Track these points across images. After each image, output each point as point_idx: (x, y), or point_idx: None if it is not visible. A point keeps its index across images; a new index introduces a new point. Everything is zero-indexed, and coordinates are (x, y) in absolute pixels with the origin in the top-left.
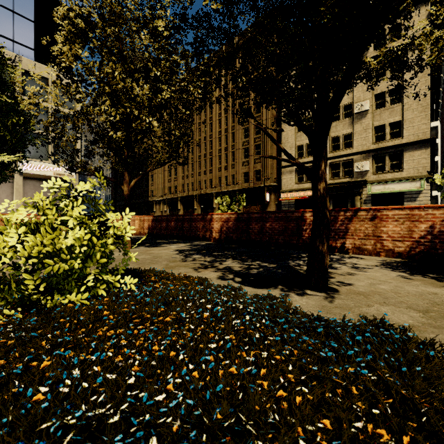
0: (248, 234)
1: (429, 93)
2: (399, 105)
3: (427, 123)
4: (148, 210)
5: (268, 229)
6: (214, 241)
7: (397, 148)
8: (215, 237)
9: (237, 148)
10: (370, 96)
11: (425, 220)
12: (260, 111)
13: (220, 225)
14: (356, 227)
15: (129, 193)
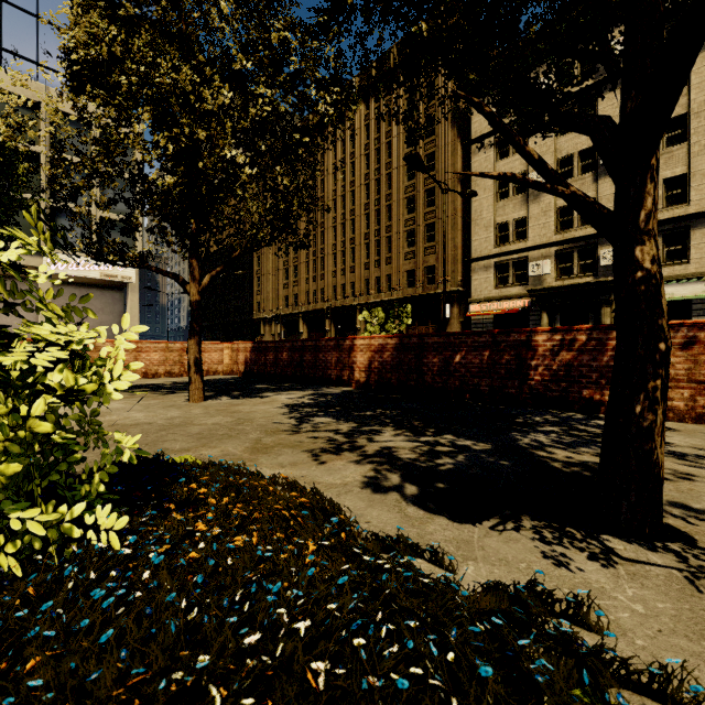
0: (420, 374)
1: None
2: (683, 146)
3: None
4: (253, 334)
5: (460, 366)
6: (356, 387)
7: (678, 223)
8: (359, 380)
9: (396, 231)
10: None
11: None
12: (434, 168)
13: (368, 358)
14: None
15: (199, 298)
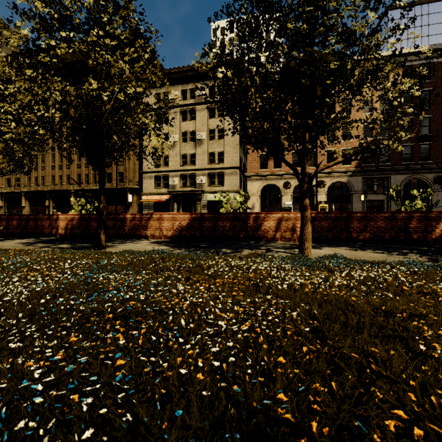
0: (89, 229)
1: (237, 137)
2: (223, 140)
3: (237, 156)
4: None
5: None
6: (60, 237)
7: (221, 170)
8: (61, 233)
9: None
10: (206, 129)
11: (178, 220)
12: None
13: (65, 224)
14: (152, 224)
15: None
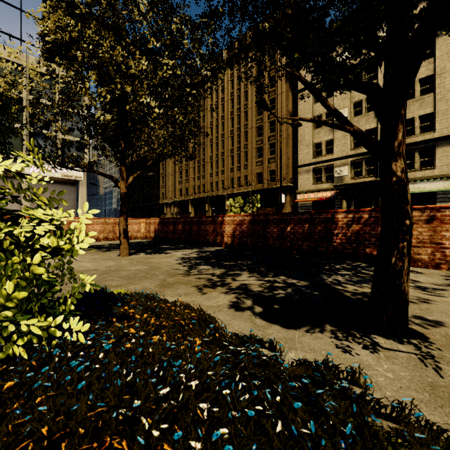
0: (265, 239)
1: None
2: (431, 95)
3: None
4: (159, 213)
5: (290, 234)
6: (225, 247)
7: (428, 144)
8: (227, 242)
9: (250, 148)
10: None
11: None
12: (275, 108)
13: (232, 229)
14: None
15: (126, 191)
